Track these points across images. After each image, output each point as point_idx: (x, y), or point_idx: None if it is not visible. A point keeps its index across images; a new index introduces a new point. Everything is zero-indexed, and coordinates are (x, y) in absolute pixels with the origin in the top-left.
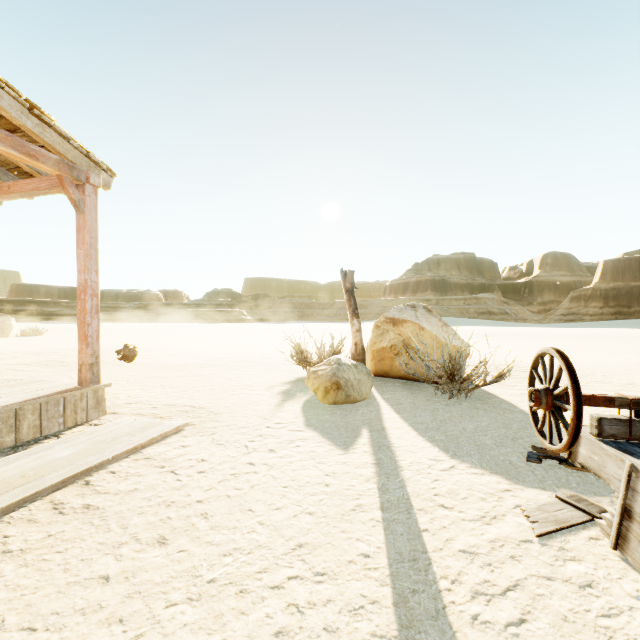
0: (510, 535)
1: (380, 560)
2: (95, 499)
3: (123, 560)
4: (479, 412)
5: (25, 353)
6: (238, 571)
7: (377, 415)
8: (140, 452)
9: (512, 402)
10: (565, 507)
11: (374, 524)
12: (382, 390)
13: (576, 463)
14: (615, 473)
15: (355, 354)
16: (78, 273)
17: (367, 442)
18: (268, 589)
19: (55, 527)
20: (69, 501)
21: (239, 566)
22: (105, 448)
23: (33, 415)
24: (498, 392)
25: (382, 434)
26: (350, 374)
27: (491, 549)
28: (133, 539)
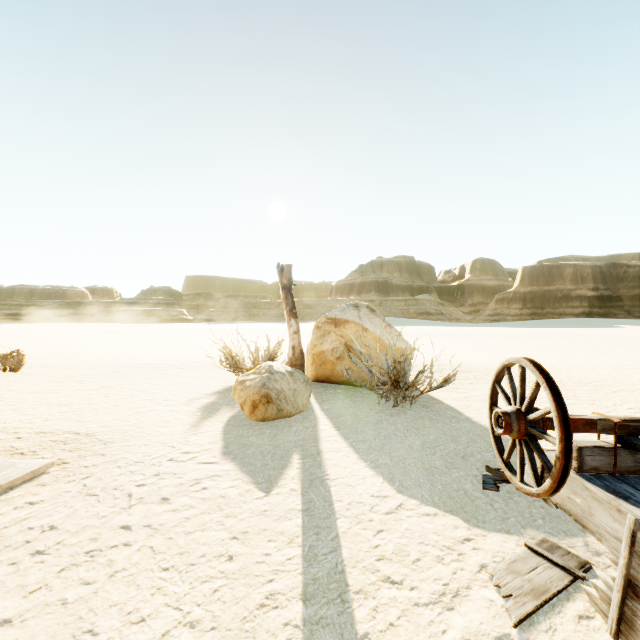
0: (481, 628)
1: None
2: None
3: None
4: (425, 422)
5: None
6: None
7: (313, 433)
8: None
9: (457, 408)
10: (539, 563)
11: (289, 634)
12: (322, 399)
13: (549, 502)
14: (609, 527)
15: (293, 359)
16: None
17: (297, 475)
18: None
19: None
20: None
21: None
22: None
23: None
24: (442, 396)
25: (316, 461)
26: (284, 384)
27: None
28: None
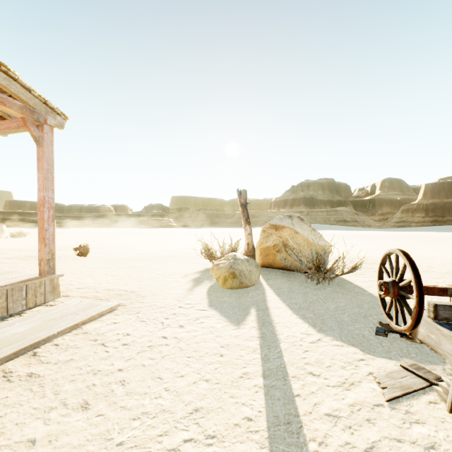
0: (365, 399)
1: (260, 423)
2: (38, 368)
3: (50, 424)
4: (338, 295)
5: (10, 250)
6: (143, 434)
7: (263, 297)
8: (80, 328)
9: (363, 287)
10: (408, 374)
11: (257, 390)
12: (267, 278)
13: (416, 339)
14: (450, 350)
15: (247, 251)
16: (38, 191)
17: (254, 319)
18: (166, 451)
19: (1, 393)
20: (17, 370)
21: (145, 429)
22: (53, 325)
23: (1, 299)
24: (352, 279)
25: (266, 312)
26: (243, 266)
27: (351, 413)
28: (62, 404)
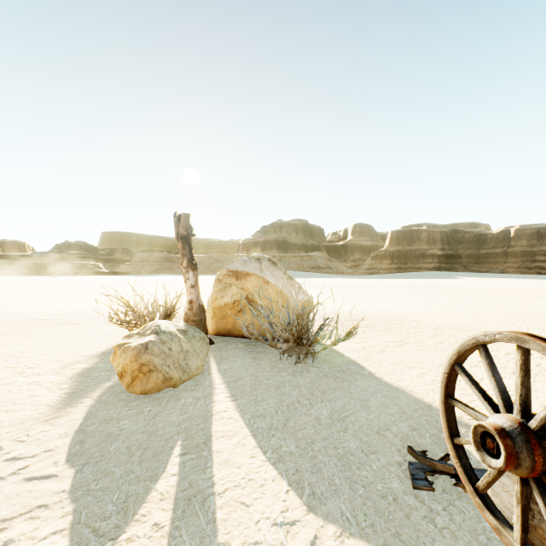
0: None
1: None
2: None
3: None
4: (330, 382)
5: None
6: None
7: (204, 407)
8: None
9: (358, 361)
10: None
11: None
12: (221, 357)
13: None
14: None
15: (190, 314)
16: None
17: (169, 489)
18: None
19: None
20: None
21: None
22: None
23: None
24: (342, 348)
25: (202, 457)
26: (173, 346)
27: None
28: None
